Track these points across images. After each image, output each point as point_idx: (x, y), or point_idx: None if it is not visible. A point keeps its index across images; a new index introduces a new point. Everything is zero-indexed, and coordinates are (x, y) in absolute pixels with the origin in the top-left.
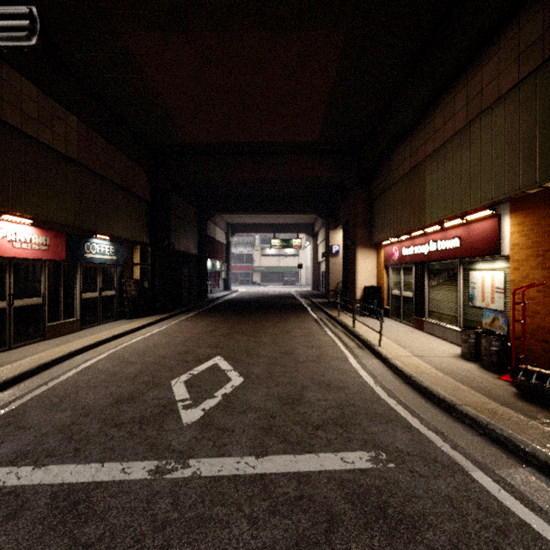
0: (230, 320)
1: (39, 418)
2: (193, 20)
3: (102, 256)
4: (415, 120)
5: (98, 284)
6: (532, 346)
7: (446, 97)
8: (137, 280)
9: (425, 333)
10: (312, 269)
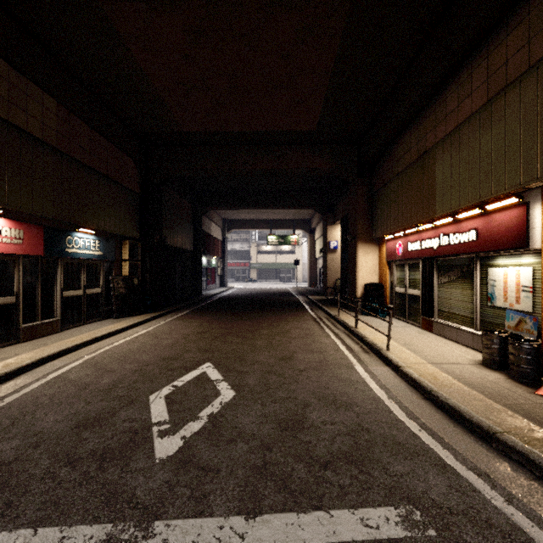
0: (224, 319)
1: None
2: None
3: (87, 251)
4: (424, 103)
5: (82, 281)
6: None
7: (461, 74)
8: (126, 277)
9: (435, 335)
10: (309, 265)
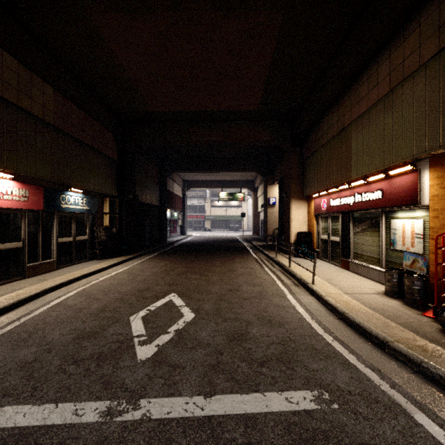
0: (185, 260)
1: (5, 354)
2: (151, 0)
3: (76, 206)
4: (342, 90)
5: (72, 230)
6: None
7: (370, 69)
8: (107, 227)
9: (351, 272)
10: (253, 217)
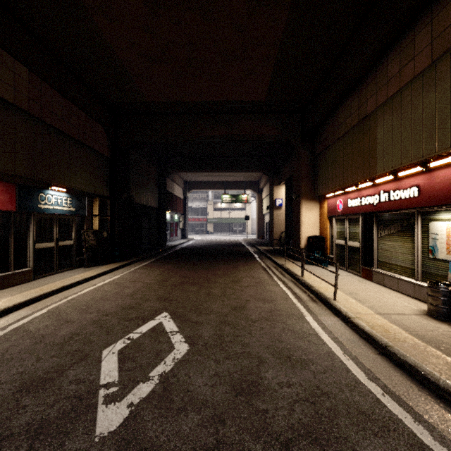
0: (183, 267)
1: None
2: None
3: (59, 207)
4: (365, 72)
5: (54, 234)
6: None
7: (403, 41)
8: (96, 230)
9: (375, 284)
10: (257, 220)
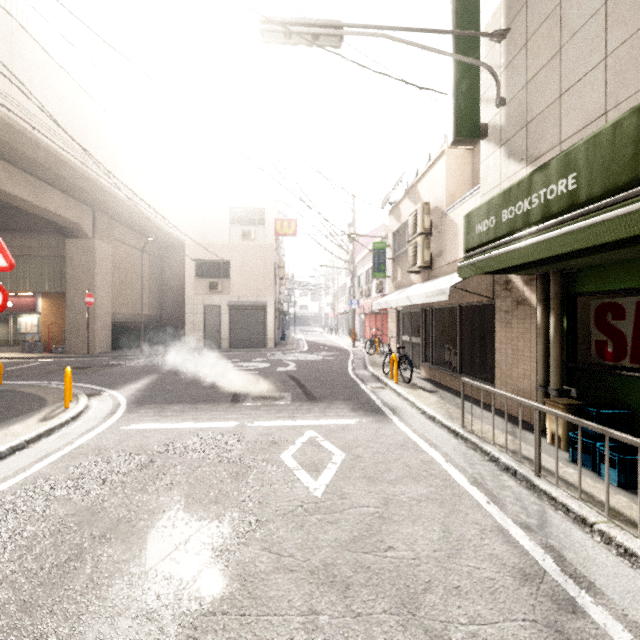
0: None
1: None
2: None
3: None
4: None
5: None
6: (51, 343)
7: (6, 234)
8: None
9: None
10: None
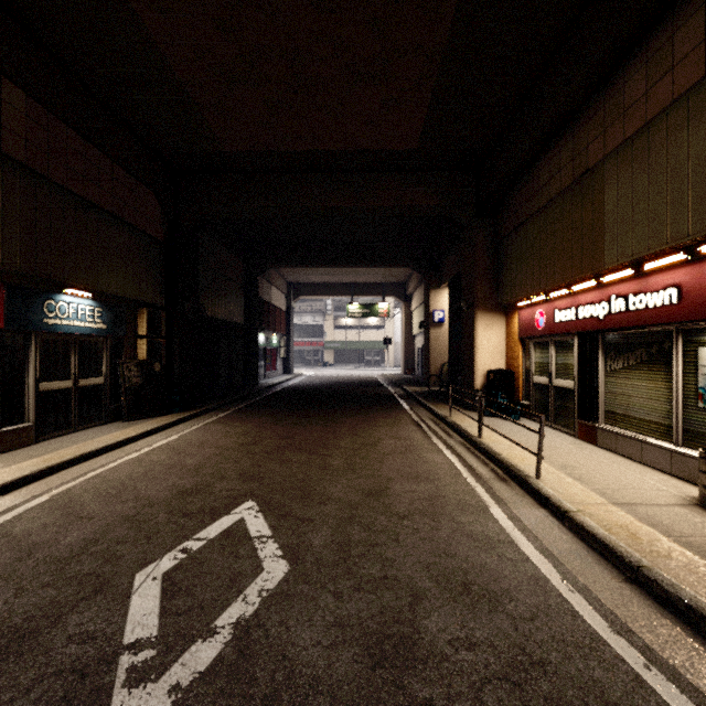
0: (285, 421)
1: None
2: None
3: (79, 323)
4: (584, 98)
5: (72, 367)
6: None
7: (653, 41)
8: (143, 361)
9: (602, 449)
10: (404, 345)
